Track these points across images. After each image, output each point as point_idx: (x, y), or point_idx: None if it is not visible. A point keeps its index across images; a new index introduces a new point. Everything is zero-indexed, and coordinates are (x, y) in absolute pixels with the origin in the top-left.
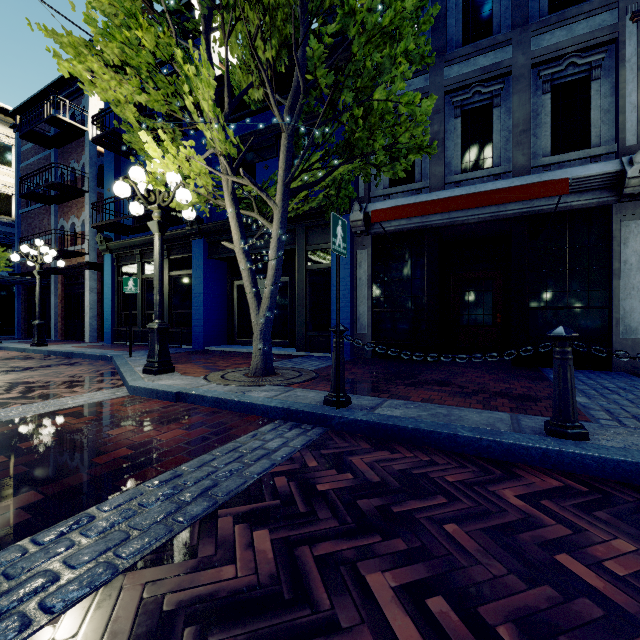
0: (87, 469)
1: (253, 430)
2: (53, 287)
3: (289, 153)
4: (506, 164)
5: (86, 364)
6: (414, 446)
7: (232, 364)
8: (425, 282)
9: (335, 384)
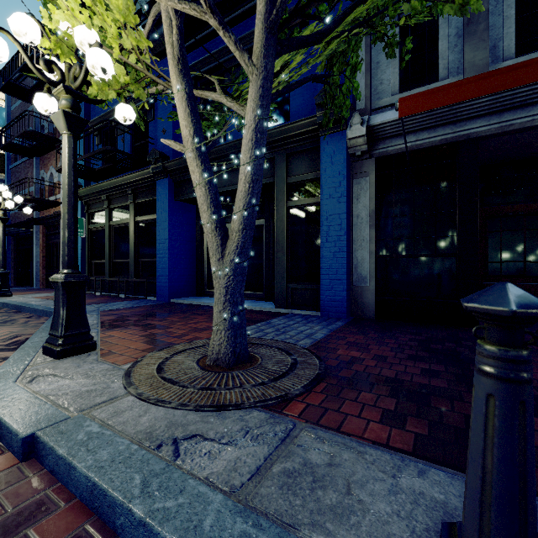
0: None
1: None
2: (34, 237)
3: None
4: None
5: (19, 323)
6: None
7: (191, 329)
8: (457, 216)
9: (506, 536)
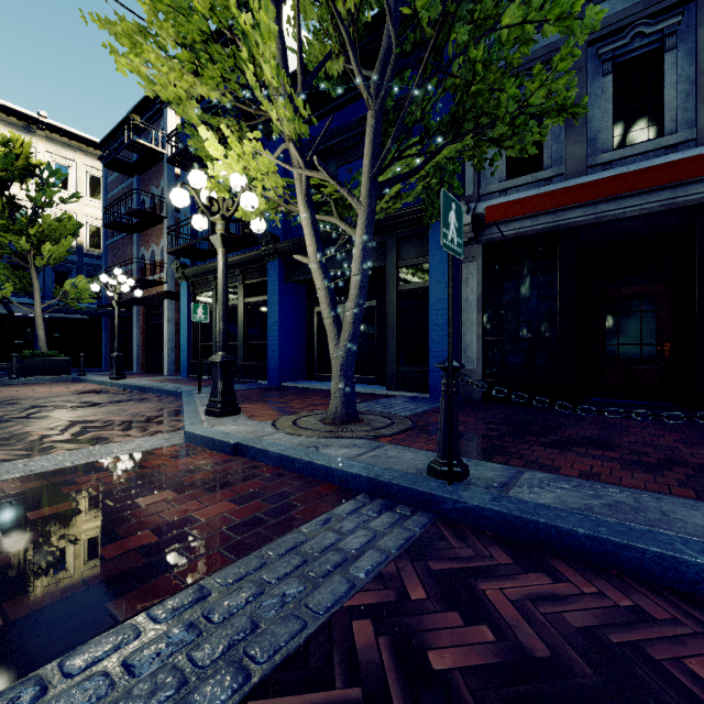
0: (85, 568)
1: (325, 511)
2: (135, 318)
3: (377, 135)
4: (685, 130)
5: (155, 400)
6: (590, 567)
7: (308, 405)
8: (558, 301)
9: (445, 446)
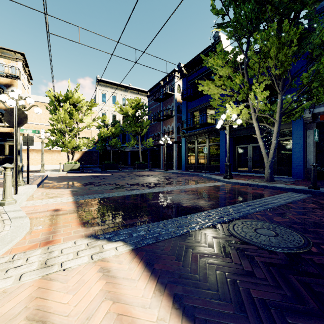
0: (250, 194)
1: (285, 193)
2: (161, 150)
3: (282, 101)
4: None
5: (191, 176)
6: None
7: (248, 178)
8: None
9: (313, 182)
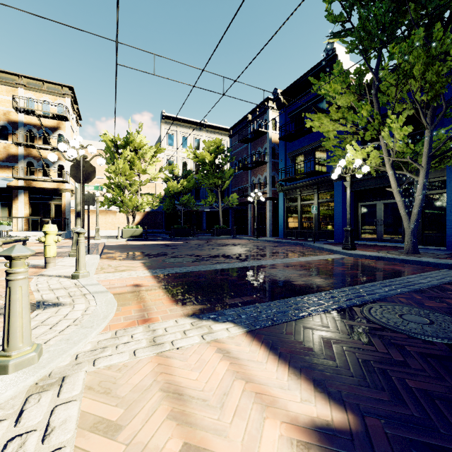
0: (385, 271)
1: (436, 270)
2: (249, 210)
3: (431, 139)
4: None
5: (294, 246)
6: None
7: (379, 249)
8: None
9: None
